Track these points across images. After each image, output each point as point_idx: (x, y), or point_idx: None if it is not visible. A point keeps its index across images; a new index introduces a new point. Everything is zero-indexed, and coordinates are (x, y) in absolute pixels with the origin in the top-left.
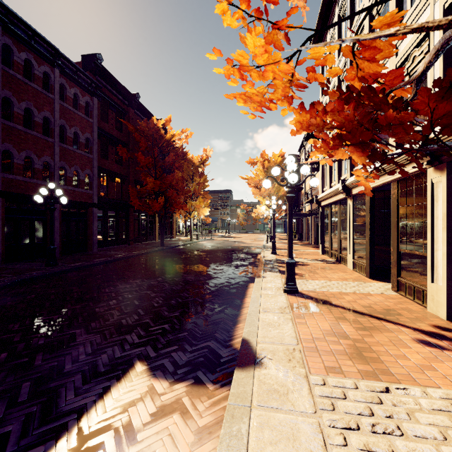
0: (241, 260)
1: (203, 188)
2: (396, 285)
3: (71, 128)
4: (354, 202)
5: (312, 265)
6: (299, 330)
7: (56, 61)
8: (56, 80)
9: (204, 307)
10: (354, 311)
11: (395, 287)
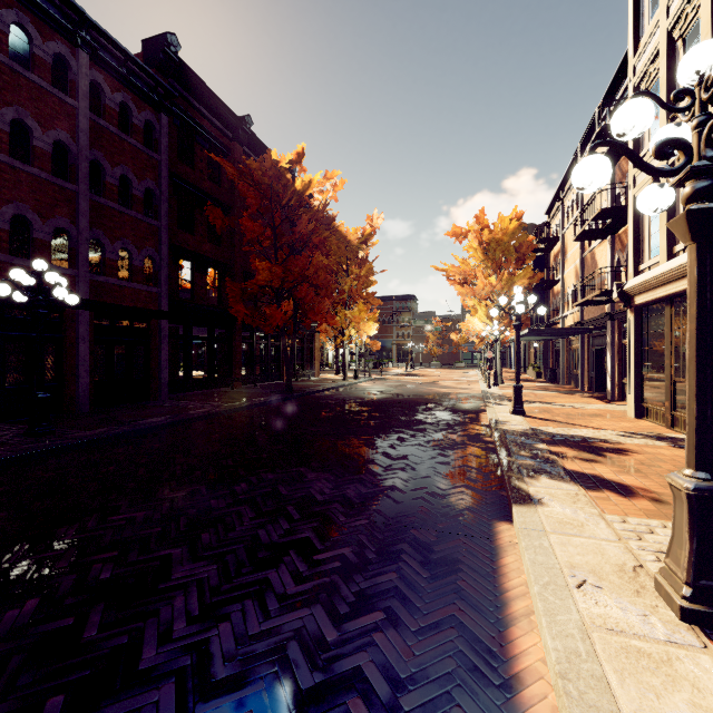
0: (448, 430)
1: (365, 286)
2: None
3: (115, 169)
4: None
5: (646, 454)
6: None
7: (80, 33)
8: (82, 73)
9: (337, 708)
10: None
11: None
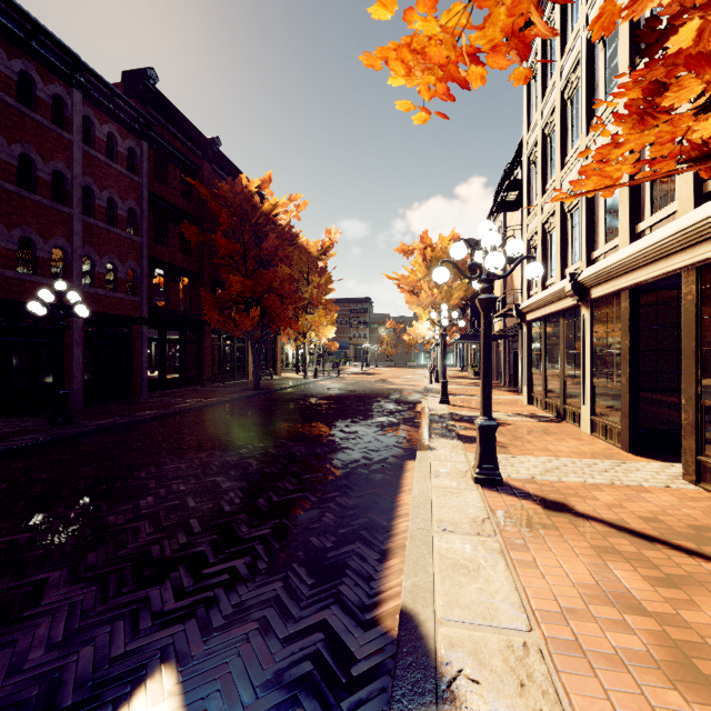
0: (389, 415)
1: (324, 293)
2: (695, 471)
3: (103, 192)
4: (595, 312)
5: (515, 426)
6: (525, 584)
7: (76, 76)
8: (76, 110)
9: (320, 515)
10: (628, 531)
11: (691, 473)
